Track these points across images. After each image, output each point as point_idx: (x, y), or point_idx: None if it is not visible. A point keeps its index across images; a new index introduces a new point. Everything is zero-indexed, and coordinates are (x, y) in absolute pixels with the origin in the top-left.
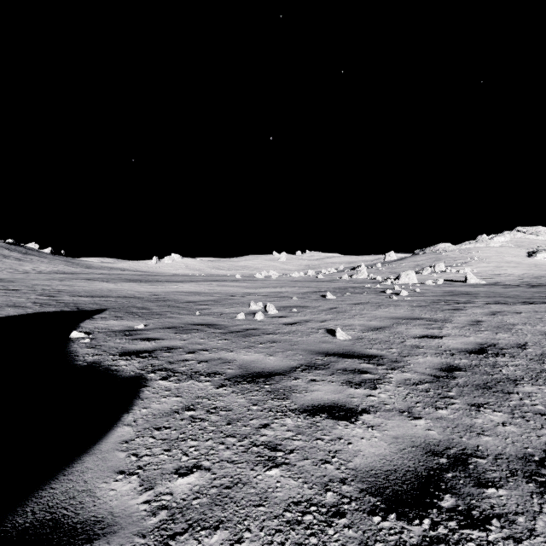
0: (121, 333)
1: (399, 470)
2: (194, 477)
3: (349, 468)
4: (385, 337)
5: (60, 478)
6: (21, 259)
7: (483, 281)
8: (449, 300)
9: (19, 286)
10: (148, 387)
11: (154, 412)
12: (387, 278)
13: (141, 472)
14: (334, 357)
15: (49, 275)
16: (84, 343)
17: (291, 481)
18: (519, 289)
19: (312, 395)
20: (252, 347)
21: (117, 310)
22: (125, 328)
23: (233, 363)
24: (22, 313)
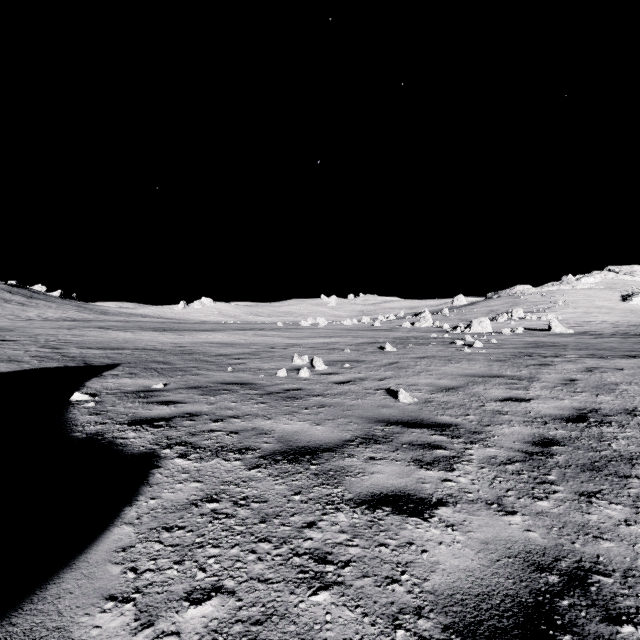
0: (134, 395)
1: (495, 594)
2: (211, 605)
3: (425, 591)
4: (459, 400)
5: (25, 607)
6: (25, 304)
7: (570, 329)
8: (533, 353)
9: (18, 336)
10: (161, 468)
11: (165, 504)
12: (456, 326)
13: (139, 597)
14: (398, 427)
15: (56, 322)
16: (86, 408)
17: (346, 612)
18: (614, 340)
19: (372, 479)
20: (295, 413)
21: (132, 366)
22: (140, 389)
23: (270, 435)
24: (16, 369)
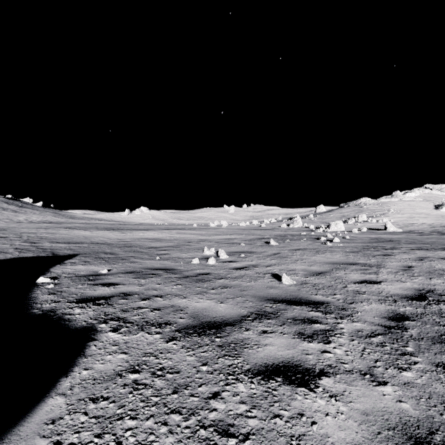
0: (85, 278)
1: None
2: None
3: None
4: (327, 282)
5: None
6: (17, 211)
7: (400, 229)
8: (377, 246)
9: (8, 233)
10: (96, 341)
11: (95, 375)
12: (319, 227)
13: None
14: (283, 304)
15: (37, 224)
16: (47, 288)
17: None
18: (433, 236)
19: (265, 351)
20: (205, 293)
21: (87, 256)
22: (90, 273)
23: (185, 311)
24: (1, 258)
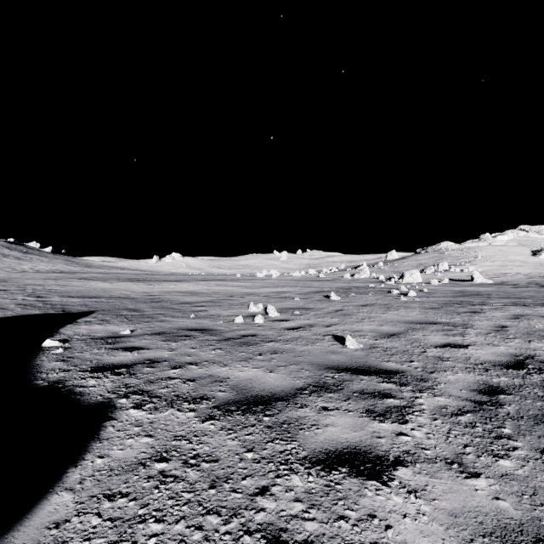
0: (102, 341)
1: None
2: None
3: None
4: (401, 346)
5: None
6: (21, 258)
7: (490, 280)
8: (462, 302)
9: (9, 286)
10: (114, 421)
11: (112, 464)
12: (390, 277)
13: None
14: (347, 374)
15: (46, 274)
16: (55, 354)
17: None
18: (530, 289)
19: (325, 433)
20: (250, 360)
21: (105, 313)
22: (109, 335)
23: (225, 383)
24: None
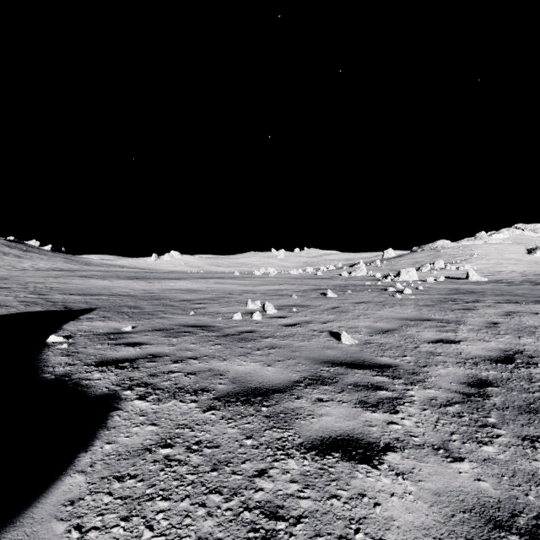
0: (105, 337)
1: None
2: None
3: None
4: (395, 341)
5: None
6: (21, 256)
7: (485, 278)
8: (456, 299)
9: (11, 283)
10: (120, 411)
11: (120, 450)
12: (387, 275)
13: None
14: (342, 368)
15: (46, 272)
16: (60, 349)
17: None
18: (524, 287)
19: (320, 422)
20: (249, 354)
21: (106, 310)
22: (111, 331)
23: (225, 376)
24: (4, 313)
